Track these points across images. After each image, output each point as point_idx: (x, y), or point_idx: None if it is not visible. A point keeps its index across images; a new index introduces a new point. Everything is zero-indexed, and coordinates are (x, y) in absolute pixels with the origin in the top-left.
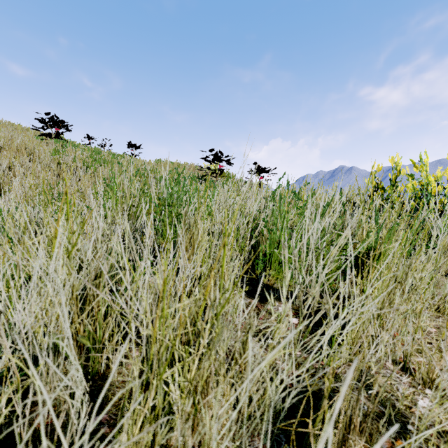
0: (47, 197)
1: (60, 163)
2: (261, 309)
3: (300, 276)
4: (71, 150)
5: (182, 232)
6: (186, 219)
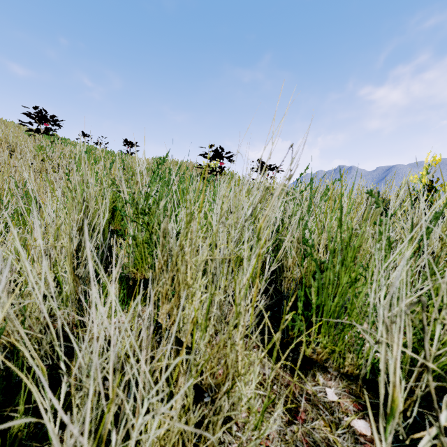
0: (1, 198)
1: (44, 160)
2: (296, 393)
3: (446, 413)
4: (59, 147)
5: (158, 263)
6: (165, 242)
